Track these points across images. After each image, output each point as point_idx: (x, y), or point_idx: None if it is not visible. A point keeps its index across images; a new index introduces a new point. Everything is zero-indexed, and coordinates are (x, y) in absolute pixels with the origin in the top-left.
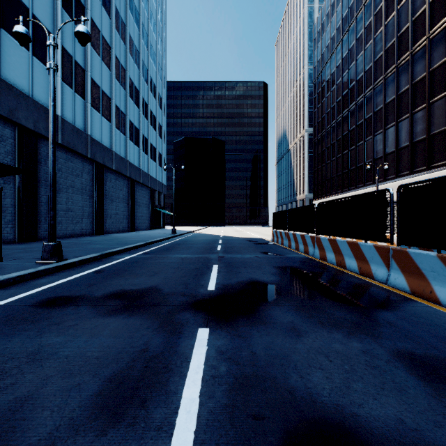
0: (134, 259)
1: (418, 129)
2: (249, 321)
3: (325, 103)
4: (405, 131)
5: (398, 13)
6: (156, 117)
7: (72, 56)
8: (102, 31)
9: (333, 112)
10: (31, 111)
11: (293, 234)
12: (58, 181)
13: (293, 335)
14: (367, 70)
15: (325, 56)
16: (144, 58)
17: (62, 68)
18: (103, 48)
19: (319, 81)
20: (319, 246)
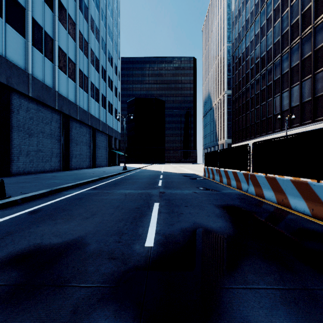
0: (80, 195)
1: (319, 87)
2: None
3: (241, 70)
4: (308, 88)
5: None
6: (112, 81)
7: (42, 27)
8: (68, 10)
9: (247, 76)
10: (3, 68)
11: (225, 171)
12: (29, 127)
13: None
14: (276, 42)
15: (241, 34)
16: (103, 36)
17: (33, 36)
18: (69, 24)
19: (236, 54)
20: (254, 183)
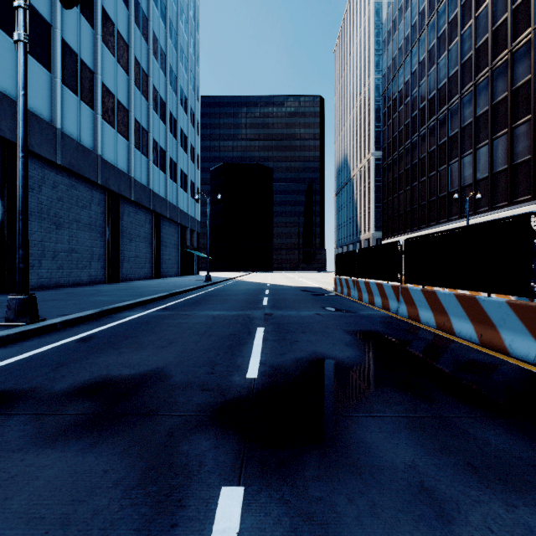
0: (146, 318)
1: (520, 148)
2: (326, 463)
3: (397, 119)
4: (503, 150)
5: (493, 1)
6: (187, 137)
7: (77, 54)
8: (117, 25)
9: (407, 130)
10: None
11: (365, 282)
12: (57, 214)
13: (430, 516)
14: (452, 76)
15: (397, 61)
16: (172, 63)
17: (63, 68)
18: (118, 46)
19: (389, 93)
20: (406, 300)
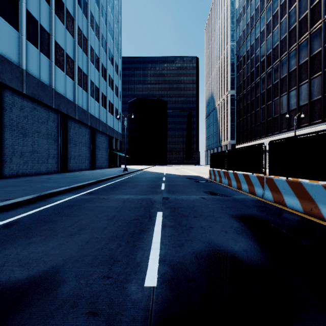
0: (72, 202)
1: None
2: None
3: (245, 69)
4: (318, 86)
5: None
6: (113, 80)
7: (38, 21)
8: (66, 4)
9: (252, 75)
10: None
11: (234, 173)
12: (24, 127)
13: None
14: (282, 39)
15: (245, 32)
16: (103, 33)
17: (27, 29)
18: (67, 18)
19: (241, 52)
20: (271, 187)
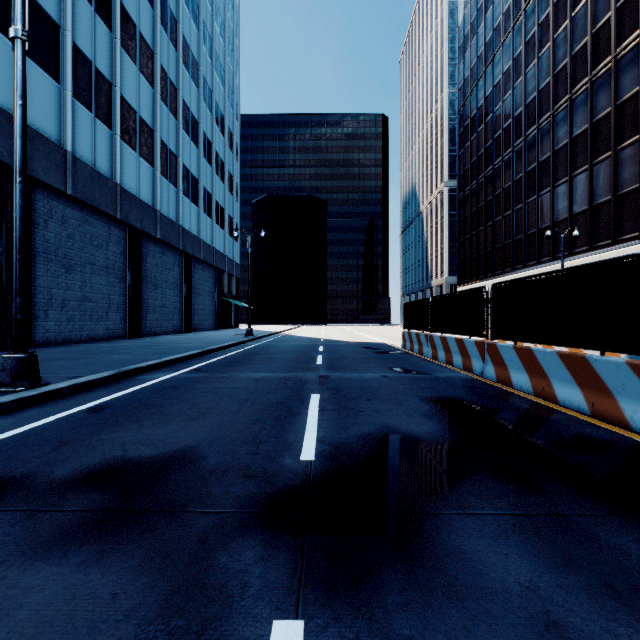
0: (174, 382)
1: (626, 175)
2: (414, 584)
3: (475, 141)
4: (605, 178)
5: None
6: (224, 162)
7: (91, 61)
8: (139, 27)
9: (488, 154)
10: None
11: (442, 337)
12: (67, 254)
13: None
14: (543, 88)
15: (475, 71)
16: (206, 74)
17: (74, 78)
18: (141, 53)
19: (467, 109)
20: (494, 359)
